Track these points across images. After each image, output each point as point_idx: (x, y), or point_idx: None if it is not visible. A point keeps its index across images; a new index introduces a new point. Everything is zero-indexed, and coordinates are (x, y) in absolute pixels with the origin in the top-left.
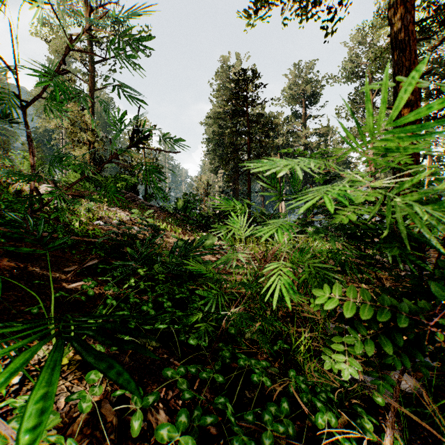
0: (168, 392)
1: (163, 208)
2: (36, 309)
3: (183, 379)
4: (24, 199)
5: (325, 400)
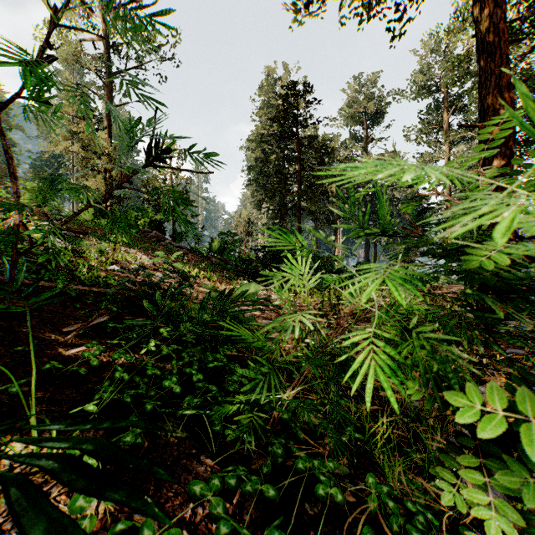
0: (197, 510)
1: (194, 250)
2: (16, 387)
3: (218, 498)
4: (4, 237)
5: (425, 526)
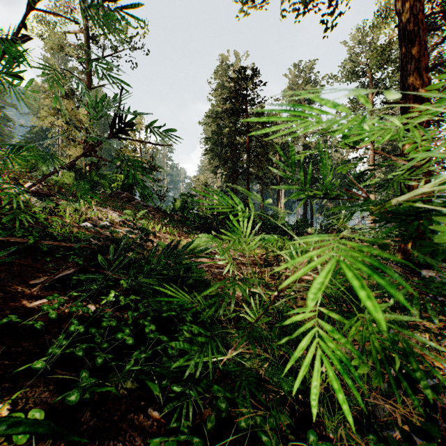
0: None
1: (159, 208)
2: None
3: None
4: None
5: None
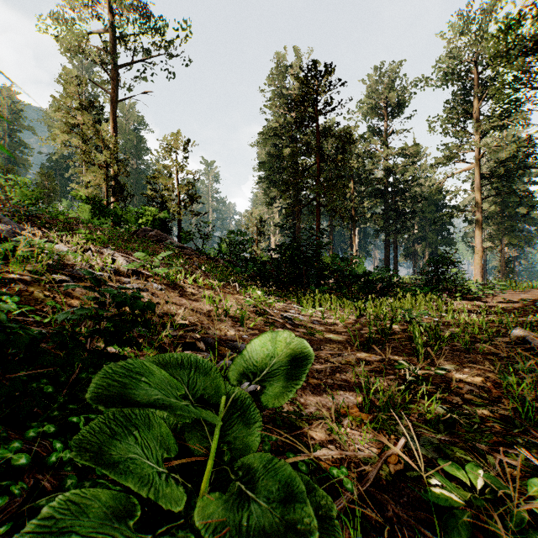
0: None
1: (200, 251)
2: None
3: None
4: None
5: None
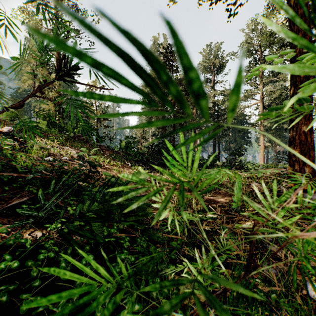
0: None
1: (109, 147)
2: None
3: None
4: None
5: None
